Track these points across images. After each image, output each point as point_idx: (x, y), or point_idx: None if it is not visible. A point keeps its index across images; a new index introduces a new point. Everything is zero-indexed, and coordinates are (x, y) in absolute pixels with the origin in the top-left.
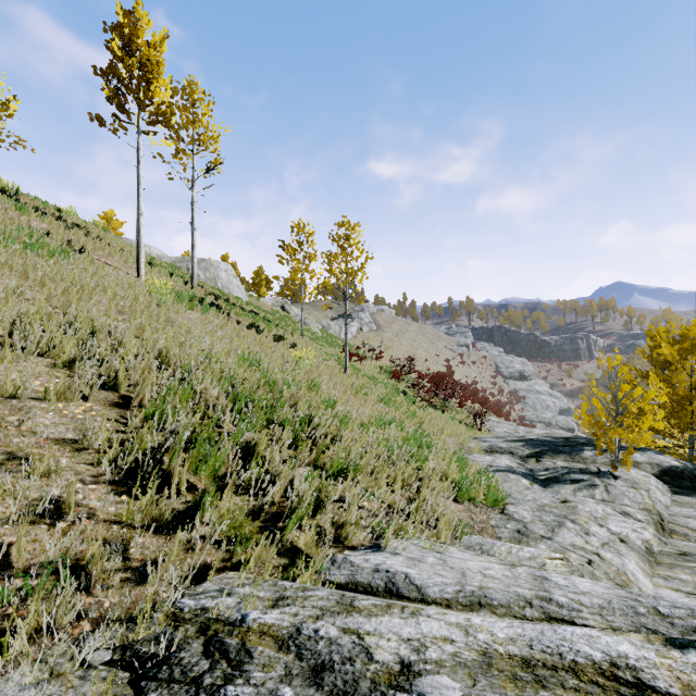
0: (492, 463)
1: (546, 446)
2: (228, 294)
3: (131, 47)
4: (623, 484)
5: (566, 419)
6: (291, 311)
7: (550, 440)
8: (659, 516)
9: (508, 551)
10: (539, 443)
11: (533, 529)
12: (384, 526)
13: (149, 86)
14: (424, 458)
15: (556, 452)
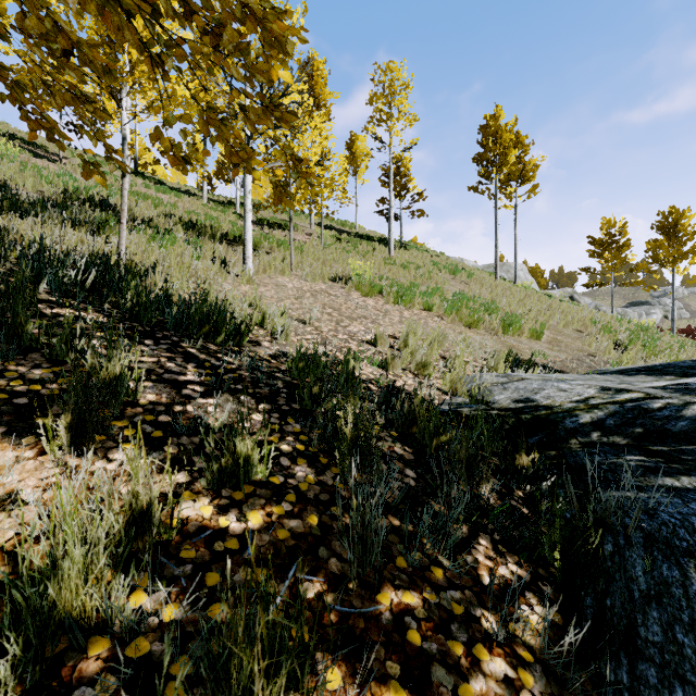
0: None
1: None
2: None
3: (496, 138)
4: None
5: None
6: (581, 300)
7: None
8: None
9: None
10: None
11: None
12: None
13: (505, 158)
14: None
15: None
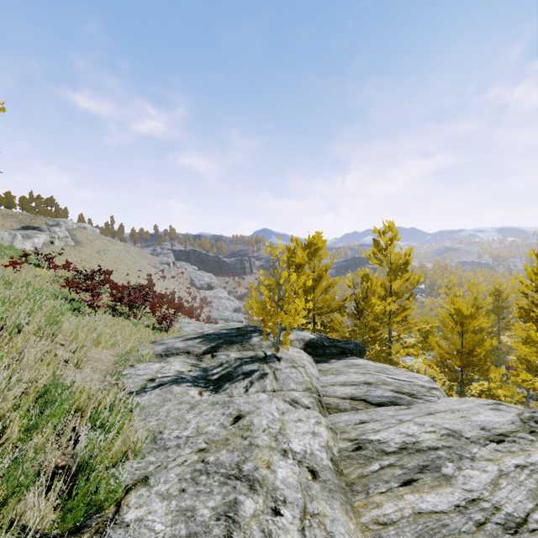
0: (156, 374)
1: (222, 339)
2: None
3: None
4: (286, 365)
5: (238, 315)
6: None
7: (226, 333)
8: (318, 392)
9: None
10: (216, 336)
11: None
12: None
13: None
14: None
15: (230, 344)
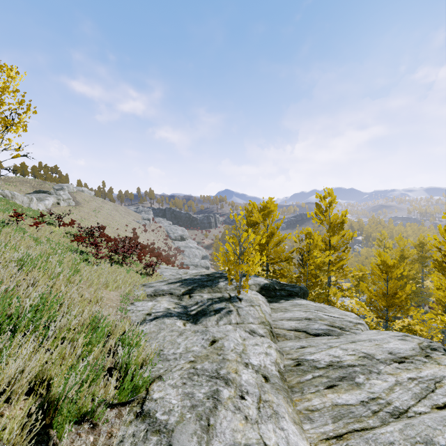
0: (151, 310)
1: (196, 283)
2: None
3: None
4: (246, 304)
5: (205, 261)
6: None
7: (199, 278)
8: (270, 325)
9: None
10: (192, 281)
11: (181, 445)
12: None
13: None
14: None
15: (202, 287)
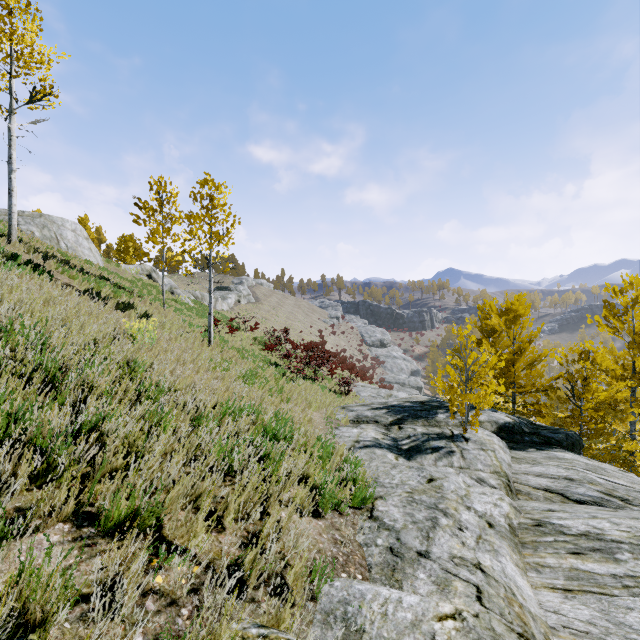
0: (358, 438)
1: (406, 412)
2: (75, 256)
3: None
4: (474, 447)
5: (416, 379)
6: (160, 280)
7: (410, 406)
8: (507, 477)
9: (383, 613)
10: (401, 409)
11: (407, 540)
12: (183, 628)
13: None
14: (279, 456)
15: (415, 418)
